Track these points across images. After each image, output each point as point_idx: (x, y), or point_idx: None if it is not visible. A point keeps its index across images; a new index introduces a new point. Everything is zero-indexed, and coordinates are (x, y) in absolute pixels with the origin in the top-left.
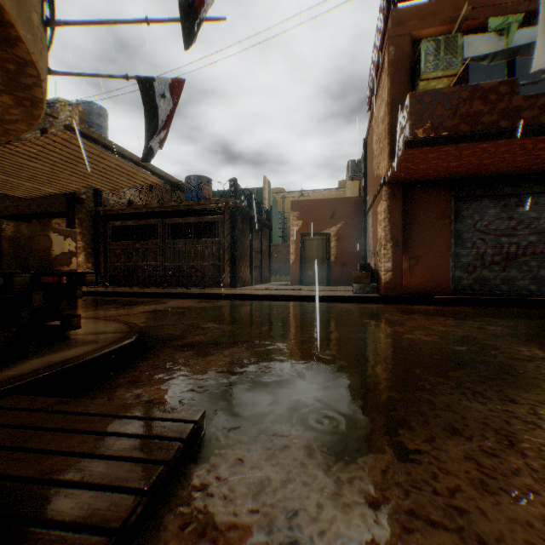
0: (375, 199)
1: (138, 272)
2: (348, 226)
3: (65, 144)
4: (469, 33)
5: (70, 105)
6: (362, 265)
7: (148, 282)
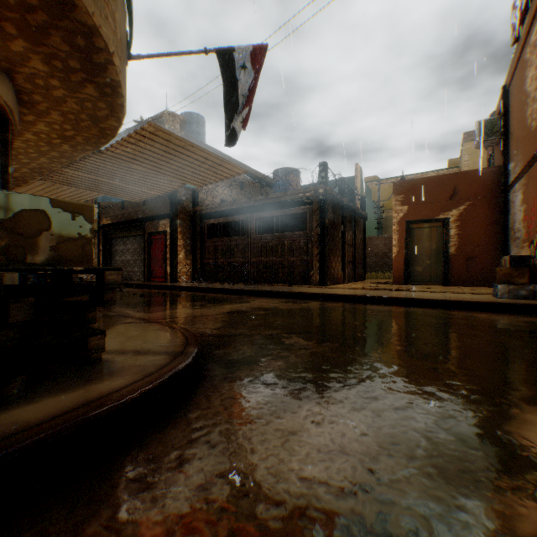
0: (531, 162)
1: (228, 268)
2: (476, 207)
3: (153, 139)
4: None
5: (170, 113)
6: (512, 257)
7: (237, 278)
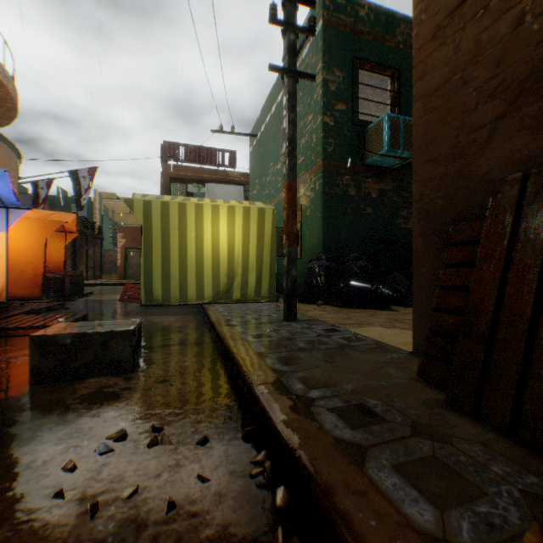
0: None
1: None
2: None
3: None
4: (193, 180)
5: None
6: None
7: None
